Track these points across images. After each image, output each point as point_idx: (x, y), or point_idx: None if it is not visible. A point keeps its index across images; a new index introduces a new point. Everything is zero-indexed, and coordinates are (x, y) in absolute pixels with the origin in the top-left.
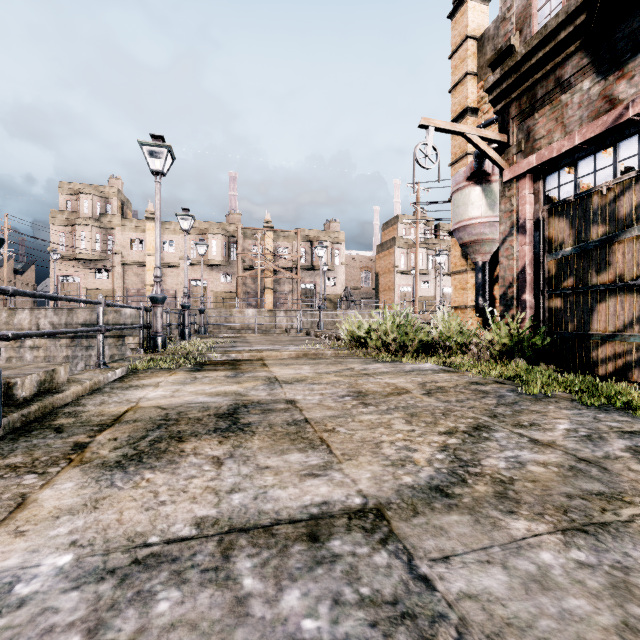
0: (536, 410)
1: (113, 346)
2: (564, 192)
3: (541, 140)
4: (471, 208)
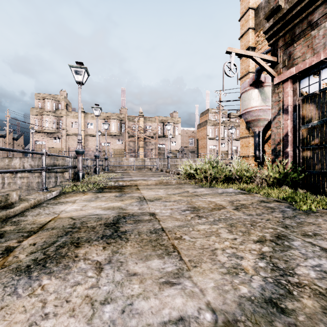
0: (311, 222)
1: (61, 177)
2: (312, 89)
3: (298, 59)
4: (252, 101)
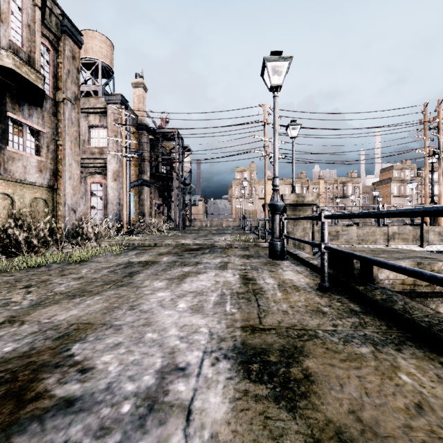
0: None
1: None
2: None
3: None
4: None
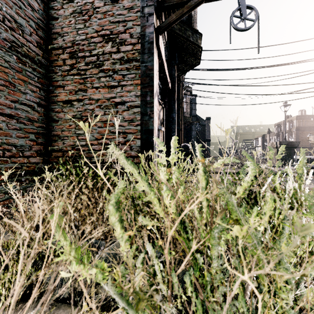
0: None
1: None
2: None
3: None
4: None
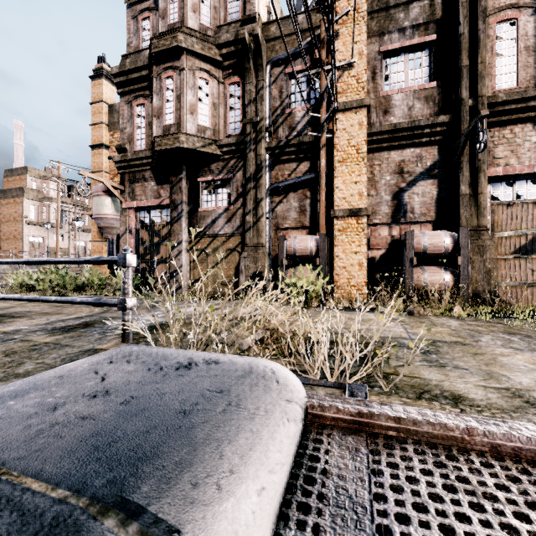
0: None
1: None
2: (147, 220)
3: (138, 196)
4: (106, 208)
